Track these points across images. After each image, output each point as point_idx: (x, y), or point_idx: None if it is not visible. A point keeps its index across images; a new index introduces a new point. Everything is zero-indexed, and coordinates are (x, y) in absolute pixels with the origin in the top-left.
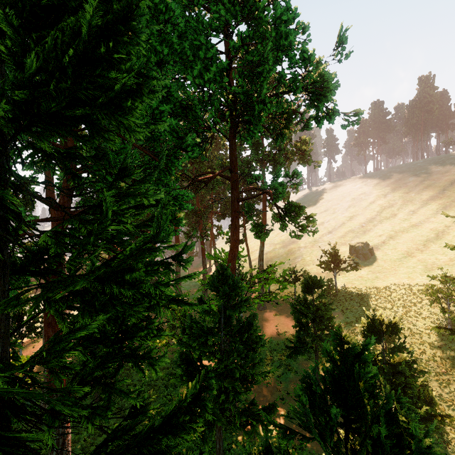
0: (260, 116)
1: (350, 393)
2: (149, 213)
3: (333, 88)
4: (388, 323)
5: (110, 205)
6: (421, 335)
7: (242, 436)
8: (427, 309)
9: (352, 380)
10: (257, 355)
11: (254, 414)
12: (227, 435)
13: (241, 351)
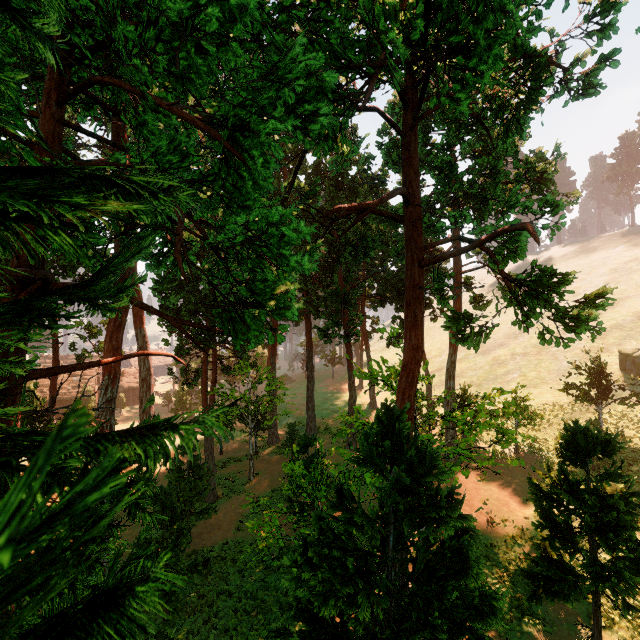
0: None
1: None
2: None
3: None
4: None
5: None
6: None
7: None
8: None
9: None
10: None
11: None
12: None
13: None
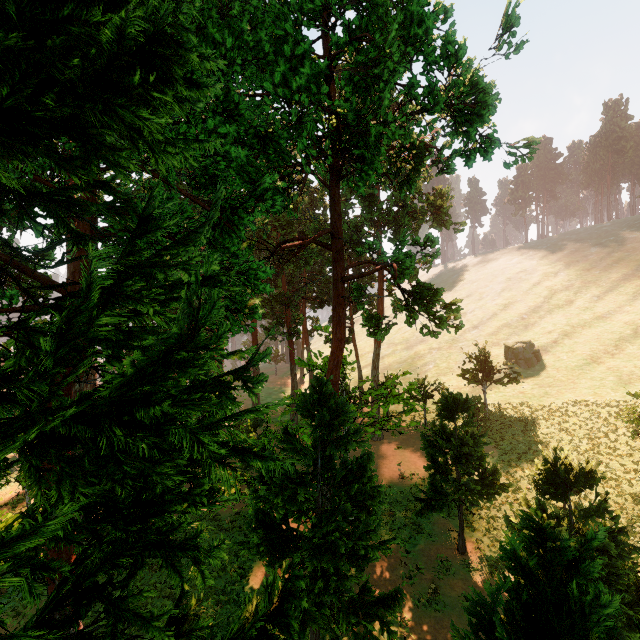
0: (379, 145)
1: (563, 639)
2: None
3: (492, 103)
4: (579, 470)
5: (100, 279)
6: (619, 483)
7: (350, 636)
8: (625, 442)
9: (566, 612)
10: (374, 518)
11: (369, 606)
12: (326, 633)
13: (348, 512)
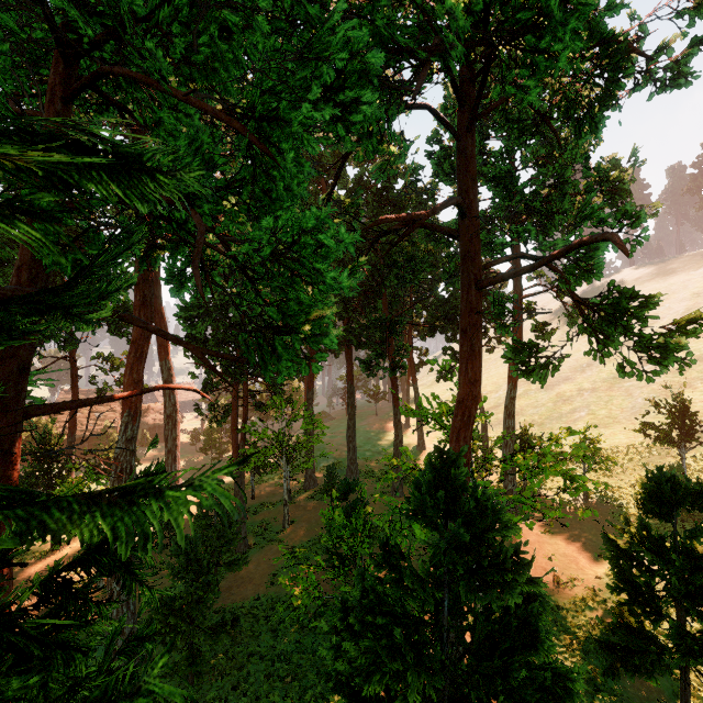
0: None
1: None
2: None
3: None
4: None
5: None
6: None
7: None
8: None
9: None
10: None
11: None
12: None
13: None
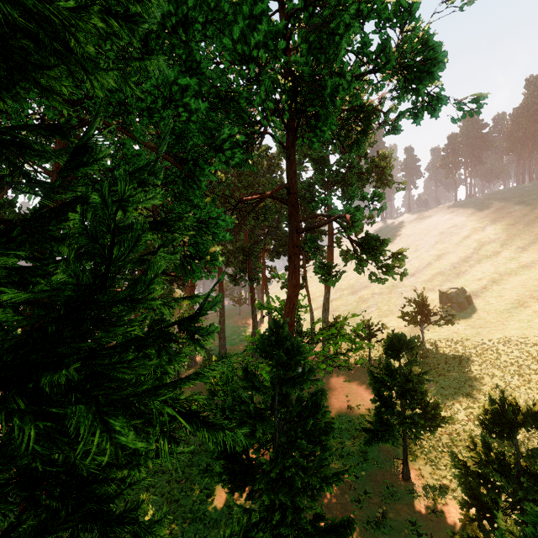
0: (334, 99)
1: None
2: (188, 251)
3: (442, 59)
4: (526, 411)
5: None
6: None
7: None
8: None
9: None
10: (328, 454)
11: (322, 533)
12: None
13: (304, 448)
